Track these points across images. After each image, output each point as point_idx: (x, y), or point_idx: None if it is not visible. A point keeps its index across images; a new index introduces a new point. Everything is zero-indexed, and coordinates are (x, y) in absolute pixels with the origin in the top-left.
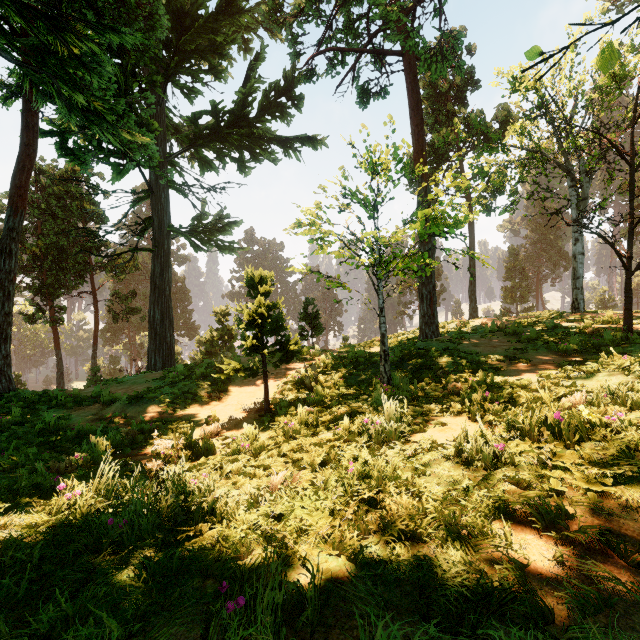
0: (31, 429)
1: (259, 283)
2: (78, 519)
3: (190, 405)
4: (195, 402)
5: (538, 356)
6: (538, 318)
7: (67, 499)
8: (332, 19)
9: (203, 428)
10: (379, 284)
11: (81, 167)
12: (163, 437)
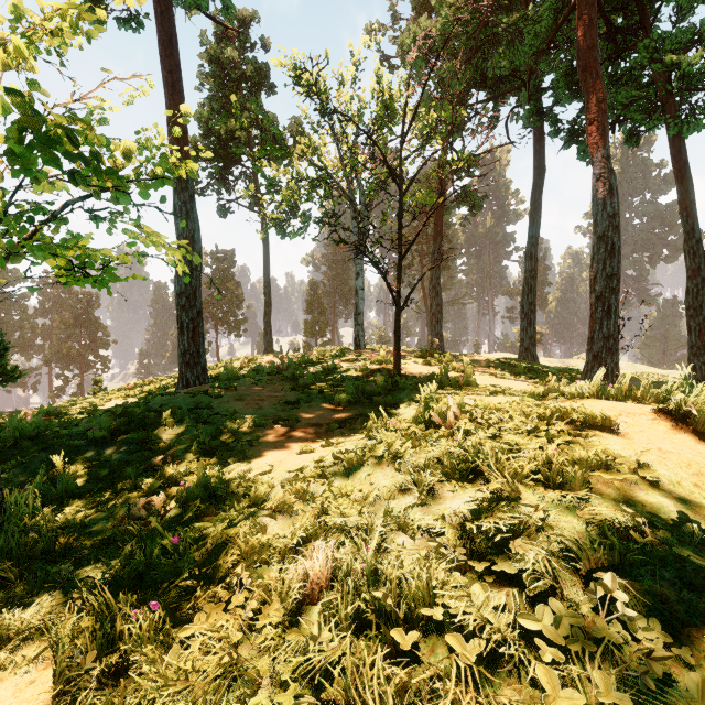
0: None
1: None
2: None
3: None
4: None
5: (310, 412)
6: (324, 356)
7: None
8: None
9: None
10: None
11: None
12: None
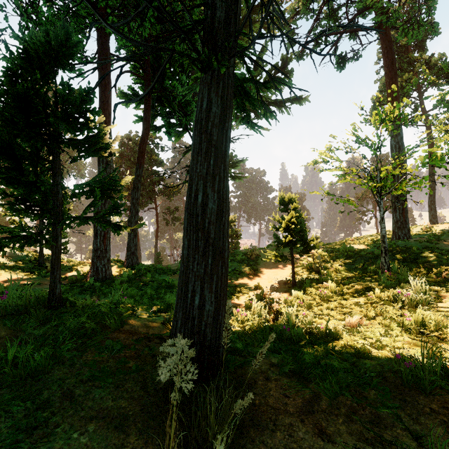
0: (159, 284)
1: (288, 202)
2: (261, 325)
3: (238, 277)
4: (241, 276)
5: None
6: None
7: (245, 316)
8: (319, 13)
9: (257, 291)
10: (380, 201)
11: (168, 137)
12: (235, 294)
